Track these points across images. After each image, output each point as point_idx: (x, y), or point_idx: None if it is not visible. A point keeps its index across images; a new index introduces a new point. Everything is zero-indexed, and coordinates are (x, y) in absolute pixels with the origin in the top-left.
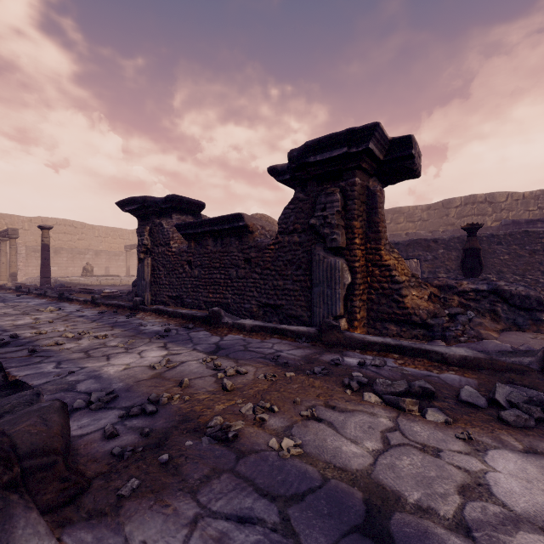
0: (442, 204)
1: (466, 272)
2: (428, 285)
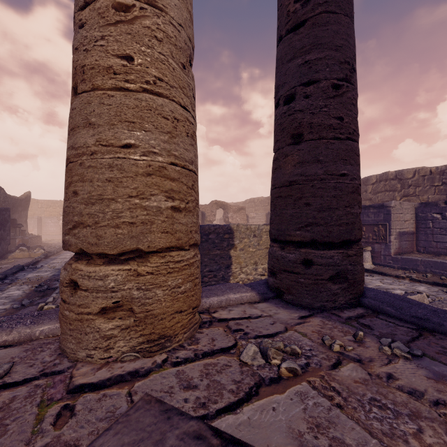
0: (362, 181)
1: None
2: None
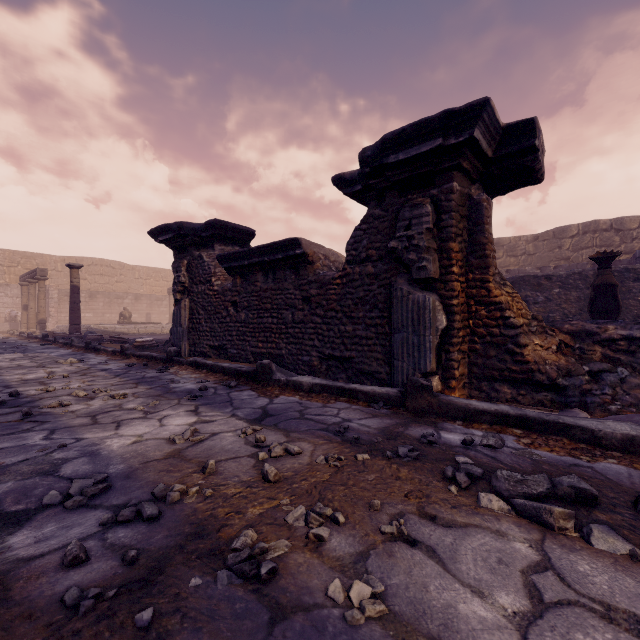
0: (553, 233)
1: (596, 316)
2: (556, 330)
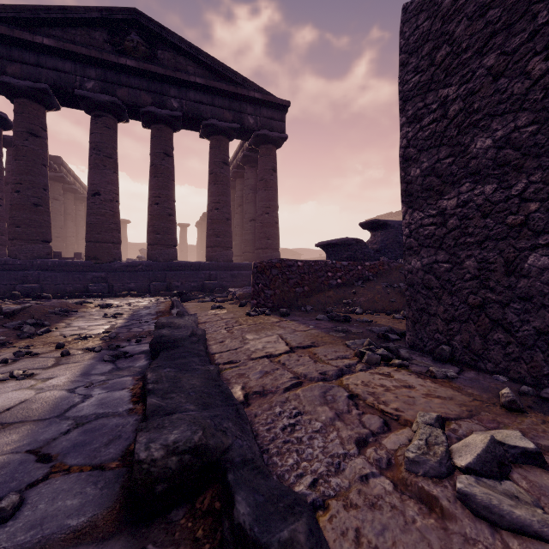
0: None
1: None
2: None
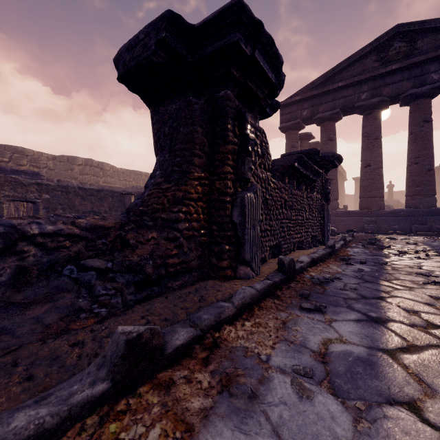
0: (68, 159)
1: None
2: None
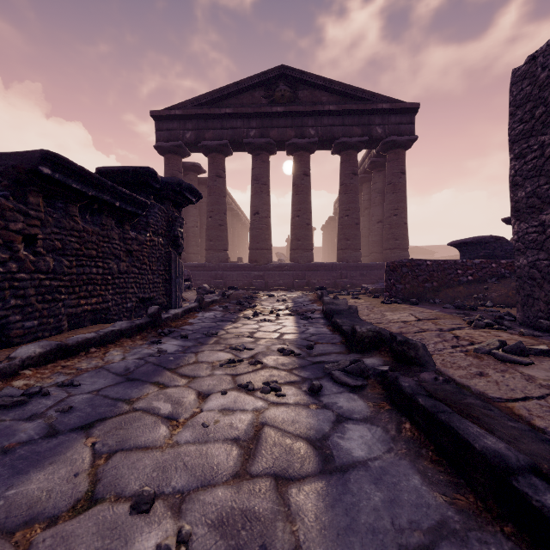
0: None
1: None
2: None
